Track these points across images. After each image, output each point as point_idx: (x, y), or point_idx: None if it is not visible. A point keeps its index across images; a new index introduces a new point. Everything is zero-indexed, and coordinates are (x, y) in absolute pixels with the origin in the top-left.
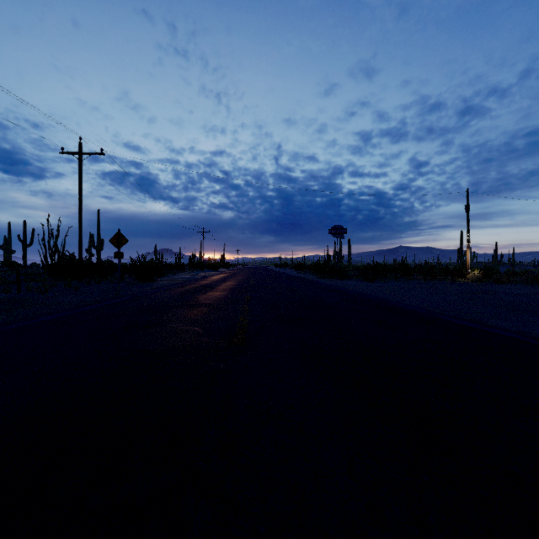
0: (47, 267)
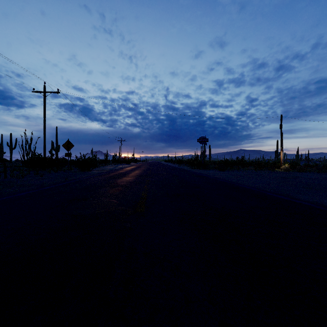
0: (24, 162)
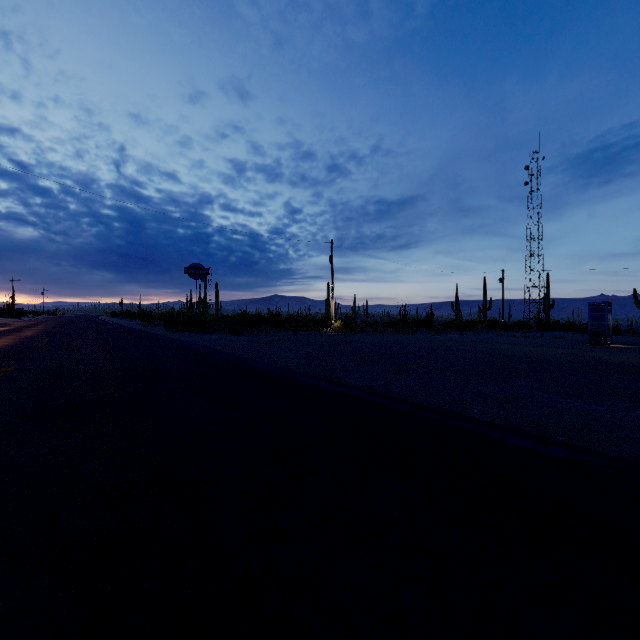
0: None
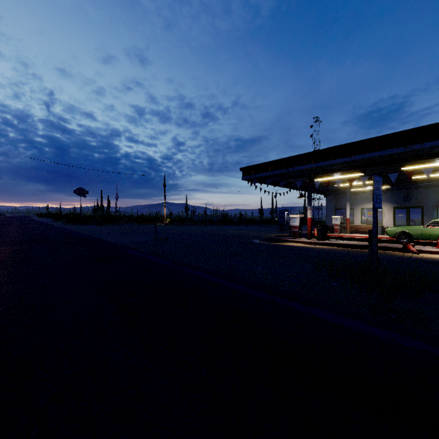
0: None
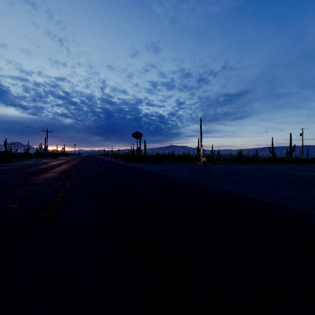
0: None
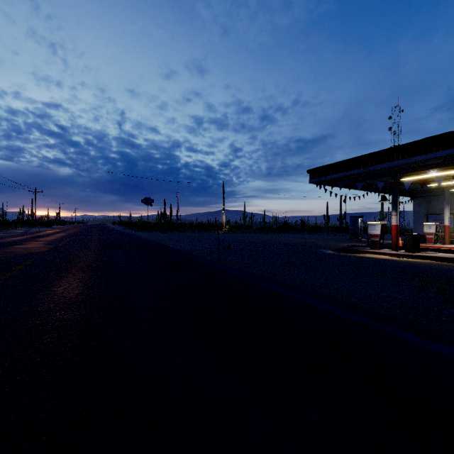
0: None
